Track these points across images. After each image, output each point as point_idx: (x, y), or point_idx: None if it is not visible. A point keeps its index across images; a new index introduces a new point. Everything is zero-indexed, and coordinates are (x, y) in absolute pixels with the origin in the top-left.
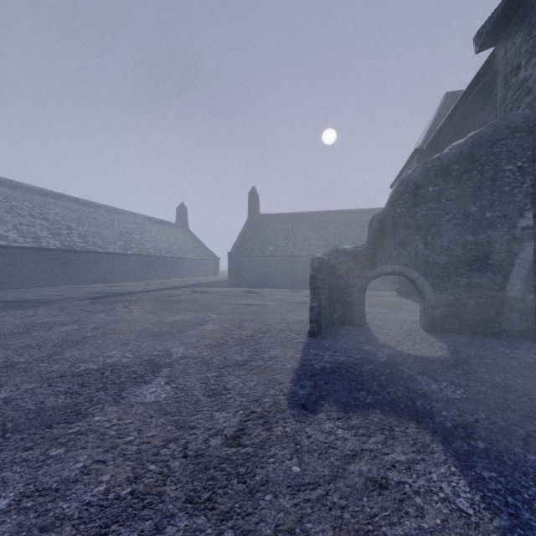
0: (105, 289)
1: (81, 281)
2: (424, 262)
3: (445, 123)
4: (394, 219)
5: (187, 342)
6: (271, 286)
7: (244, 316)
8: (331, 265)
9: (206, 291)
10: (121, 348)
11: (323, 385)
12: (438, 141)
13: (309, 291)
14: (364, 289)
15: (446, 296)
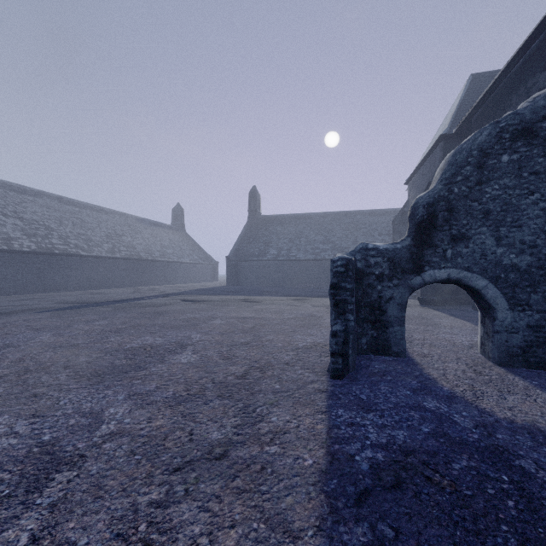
0: (83, 297)
1: (61, 288)
2: (495, 264)
3: (484, 97)
4: (450, 202)
5: (139, 390)
6: (273, 294)
7: (237, 338)
8: (357, 268)
9: (198, 300)
10: (21, 408)
11: (395, 545)
12: (470, 122)
13: (316, 300)
14: (405, 303)
15: (531, 315)
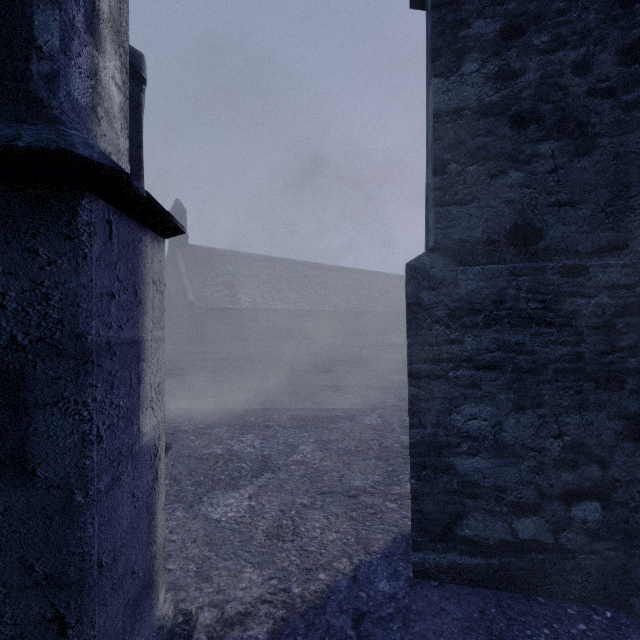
0: (380, 340)
1: (358, 334)
2: None
3: None
4: None
5: None
6: None
7: None
8: None
9: None
10: None
11: None
12: None
13: None
14: None
15: None
